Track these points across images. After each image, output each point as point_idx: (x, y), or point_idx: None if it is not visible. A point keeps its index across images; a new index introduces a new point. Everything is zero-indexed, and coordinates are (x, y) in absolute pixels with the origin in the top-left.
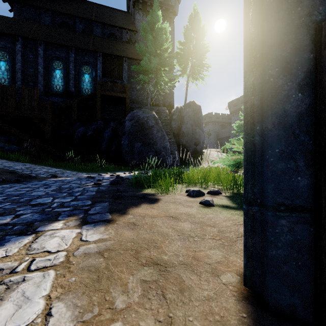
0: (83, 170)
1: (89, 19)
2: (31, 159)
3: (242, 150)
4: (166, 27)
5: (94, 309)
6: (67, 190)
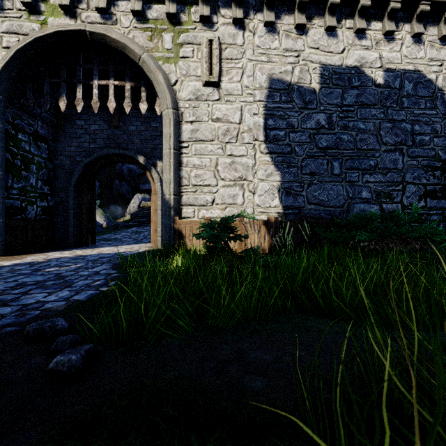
0: None
1: None
2: None
3: None
4: None
5: (25, 257)
6: None
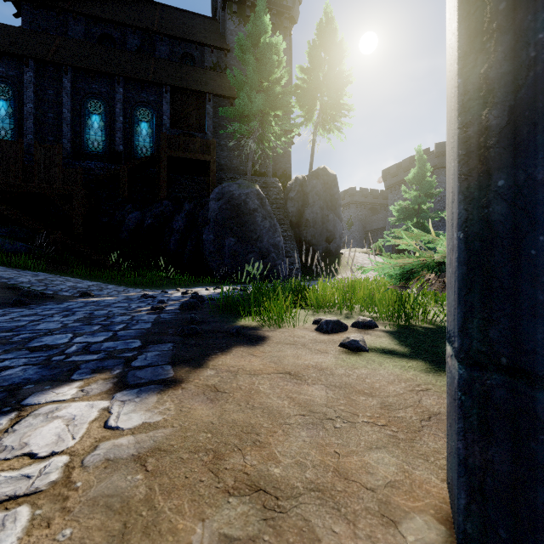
0: (136, 284)
1: (148, 30)
2: (49, 265)
3: (416, 248)
4: (278, 42)
5: None
6: (102, 320)
